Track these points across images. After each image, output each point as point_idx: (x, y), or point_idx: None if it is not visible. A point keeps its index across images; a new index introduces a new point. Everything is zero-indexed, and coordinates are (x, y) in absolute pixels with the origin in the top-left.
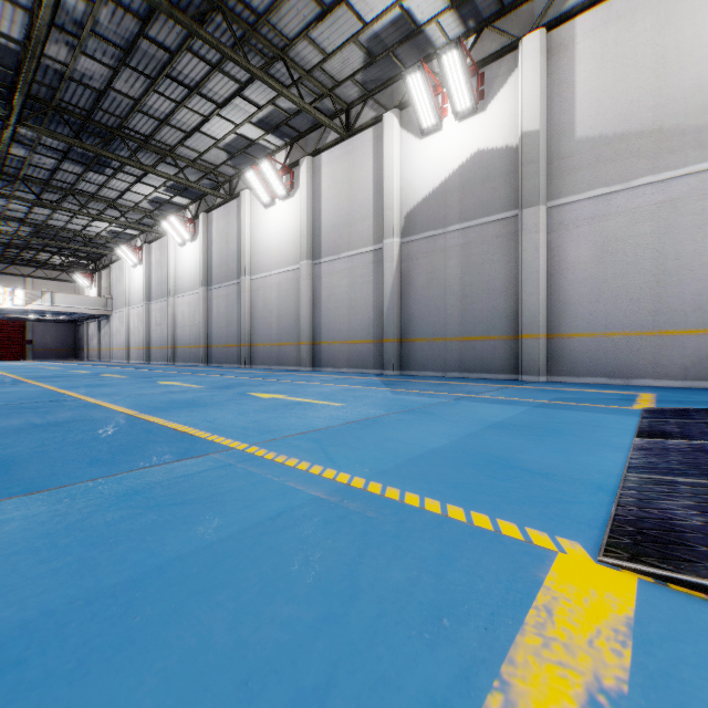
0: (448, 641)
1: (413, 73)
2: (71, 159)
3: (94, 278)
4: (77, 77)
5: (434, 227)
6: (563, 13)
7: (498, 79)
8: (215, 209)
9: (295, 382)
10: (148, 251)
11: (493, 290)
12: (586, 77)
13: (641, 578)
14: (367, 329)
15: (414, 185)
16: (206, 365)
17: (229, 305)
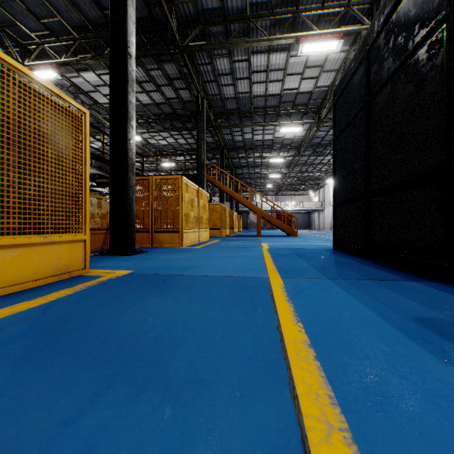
0: None
1: None
2: (312, 156)
3: (316, 192)
4: (317, 136)
5: None
6: None
7: None
8: None
9: None
10: None
11: None
12: None
13: None
14: None
15: None
16: None
17: None
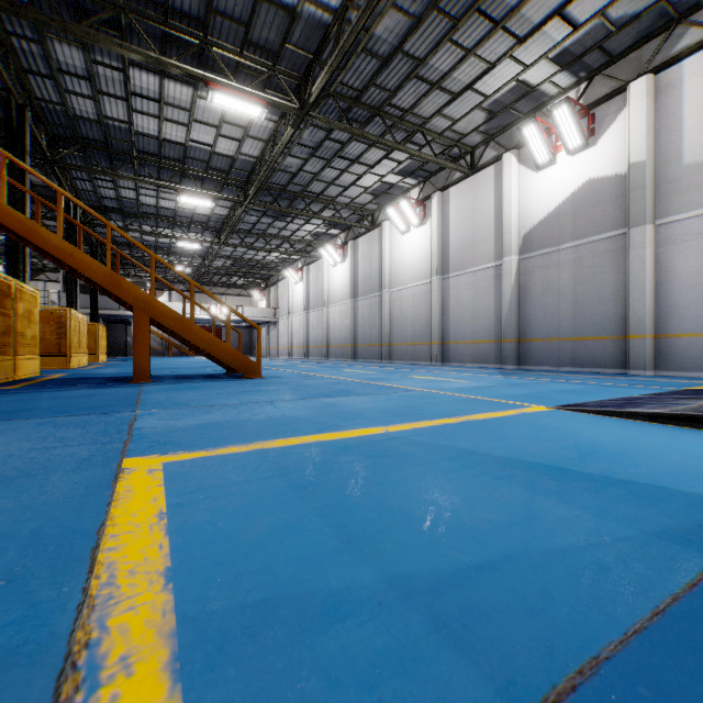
0: (496, 409)
1: (527, 126)
2: (267, 215)
3: (264, 293)
4: (283, 168)
5: (548, 245)
6: (670, 56)
7: (607, 117)
8: (360, 237)
9: (433, 371)
10: (307, 271)
11: (603, 297)
12: (692, 111)
13: (554, 409)
14: (489, 331)
15: (530, 211)
16: (353, 360)
17: (372, 313)
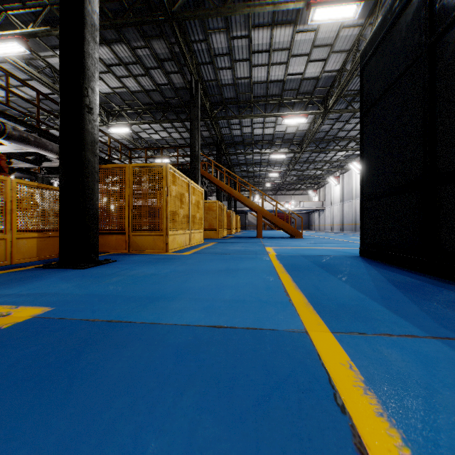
0: None
1: None
2: (314, 152)
3: (316, 192)
4: (320, 131)
5: None
6: None
7: None
8: None
9: None
10: (342, 178)
11: None
12: None
13: None
14: None
15: None
16: None
17: None
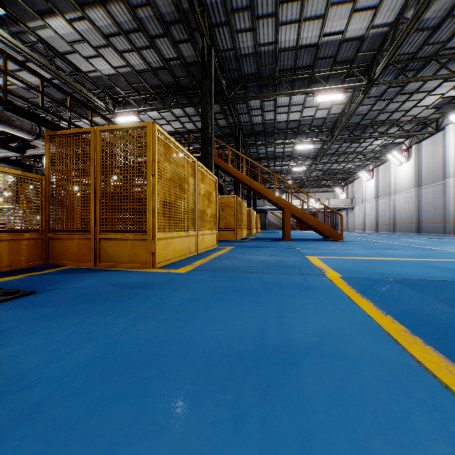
0: None
1: None
2: (346, 142)
3: (344, 188)
4: (356, 114)
5: None
6: None
7: None
8: (423, 140)
9: None
10: (376, 171)
11: None
12: None
13: None
14: None
15: None
16: (416, 234)
17: (434, 198)
